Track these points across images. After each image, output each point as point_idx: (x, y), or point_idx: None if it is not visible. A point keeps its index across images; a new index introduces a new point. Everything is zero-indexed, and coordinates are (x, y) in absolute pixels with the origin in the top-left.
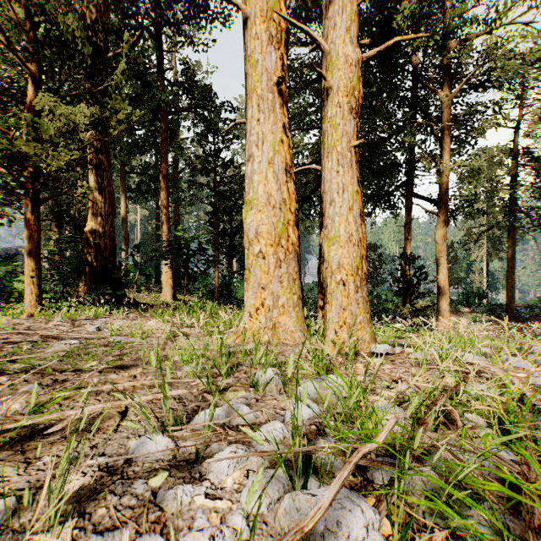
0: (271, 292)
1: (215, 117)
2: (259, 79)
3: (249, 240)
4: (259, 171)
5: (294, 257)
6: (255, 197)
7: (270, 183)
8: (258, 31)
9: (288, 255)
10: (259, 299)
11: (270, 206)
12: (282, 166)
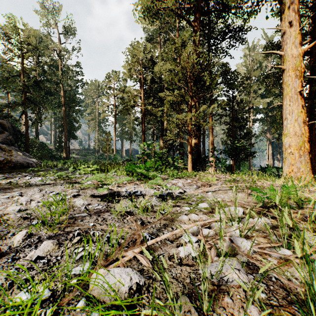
0: (296, 166)
1: (237, 83)
2: (290, 90)
3: (285, 148)
4: (290, 123)
5: (307, 154)
6: (288, 133)
7: (295, 127)
8: (290, 74)
9: (304, 153)
10: (290, 169)
11: (296, 136)
12: (301, 121)
